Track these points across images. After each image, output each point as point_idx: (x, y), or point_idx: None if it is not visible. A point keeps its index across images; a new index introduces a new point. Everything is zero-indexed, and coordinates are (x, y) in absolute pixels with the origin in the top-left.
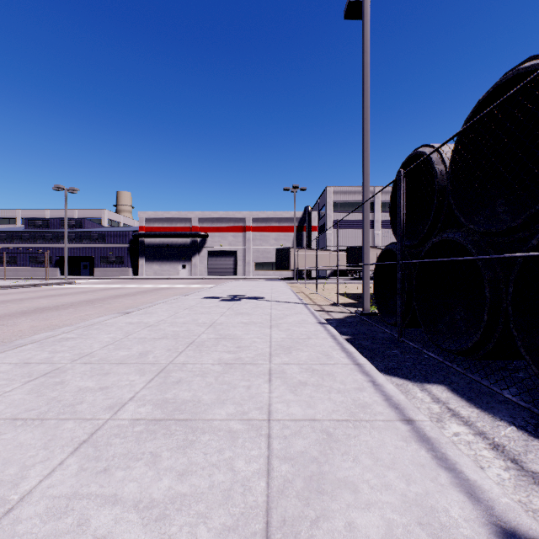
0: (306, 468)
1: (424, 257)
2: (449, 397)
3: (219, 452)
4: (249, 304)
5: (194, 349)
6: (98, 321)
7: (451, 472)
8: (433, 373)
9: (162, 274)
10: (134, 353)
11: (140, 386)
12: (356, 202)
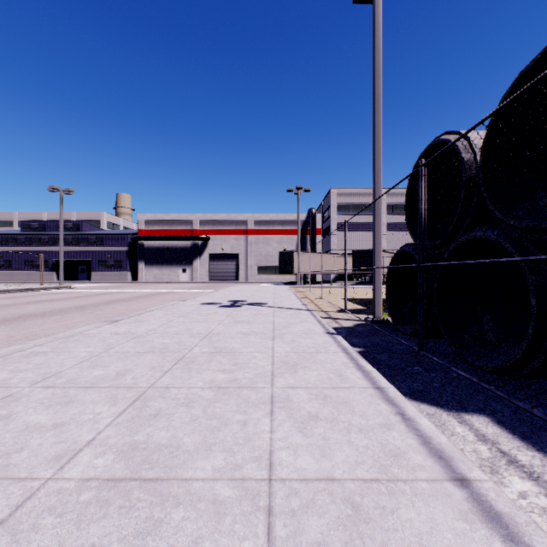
0: None
1: (448, 259)
2: (497, 433)
3: (195, 545)
4: (250, 311)
5: (183, 366)
6: (80, 331)
7: None
8: (468, 398)
9: (161, 278)
10: (110, 372)
11: (105, 423)
12: (361, 204)
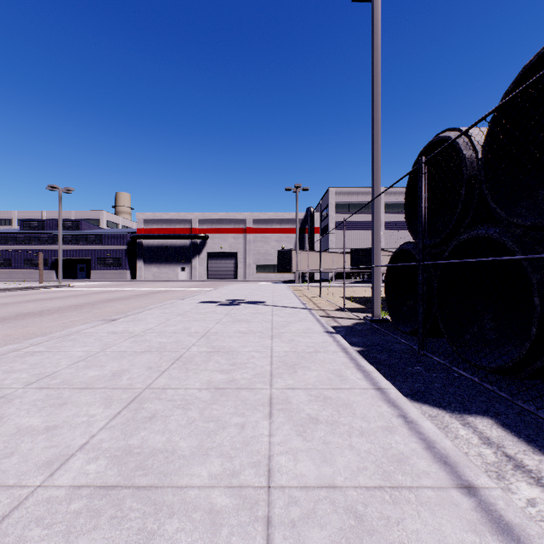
0: None
1: (449, 257)
2: (501, 436)
3: None
4: (249, 309)
5: (180, 367)
6: (77, 330)
7: None
8: (471, 399)
9: (160, 276)
10: (106, 373)
11: (99, 426)
12: (359, 203)
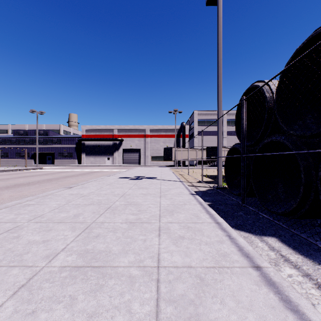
0: (185, 310)
1: (258, 152)
2: (280, 246)
3: (120, 295)
4: (147, 182)
5: (110, 212)
6: (51, 193)
7: (296, 313)
8: (267, 228)
9: (95, 163)
10: (70, 215)
11: (70, 240)
12: (212, 120)
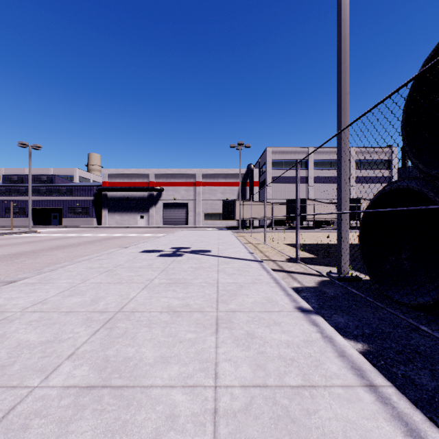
0: None
1: None
2: None
3: None
4: (191, 262)
5: None
6: None
7: None
8: None
9: (122, 223)
10: None
11: None
12: (292, 161)
